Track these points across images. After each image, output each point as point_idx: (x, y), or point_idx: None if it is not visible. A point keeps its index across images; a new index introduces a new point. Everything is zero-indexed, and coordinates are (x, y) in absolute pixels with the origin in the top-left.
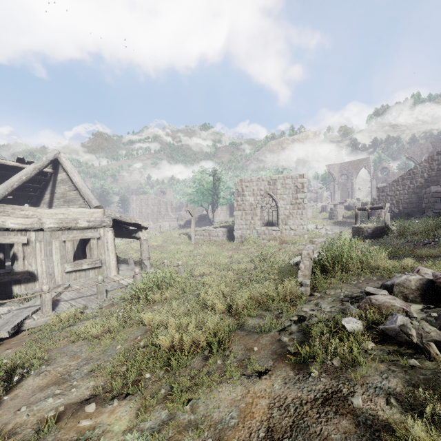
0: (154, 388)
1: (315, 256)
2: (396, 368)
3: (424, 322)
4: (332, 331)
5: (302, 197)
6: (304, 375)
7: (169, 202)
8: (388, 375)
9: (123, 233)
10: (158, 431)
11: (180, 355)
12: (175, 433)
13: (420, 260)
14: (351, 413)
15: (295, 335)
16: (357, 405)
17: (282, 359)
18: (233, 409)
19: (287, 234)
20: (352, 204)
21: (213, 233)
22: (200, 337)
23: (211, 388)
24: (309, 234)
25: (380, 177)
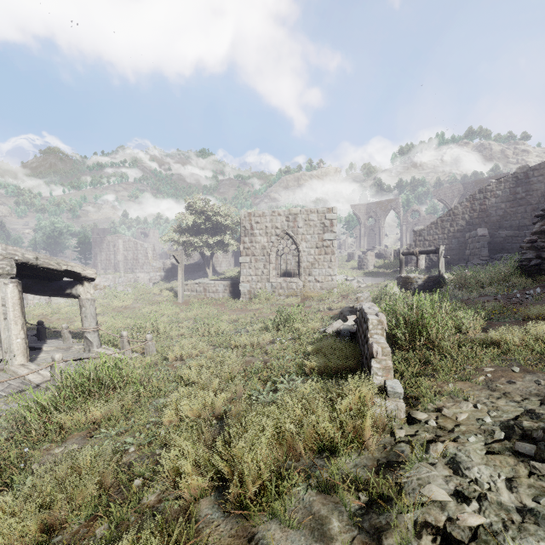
0: None
1: None
2: None
3: None
4: None
5: (330, 238)
6: None
7: (151, 246)
8: None
9: (50, 288)
10: None
11: None
12: None
13: (542, 325)
14: None
15: None
16: None
17: None
18: None
19: (312, 288)
20: (383, 252)
21: (211, 288)
22: None
23: None
24: (339, 288)
25: (410, 221)
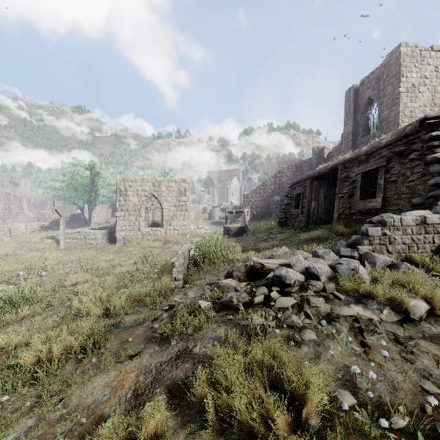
0: (16, 406)
1: (192, 254)
2: (222, 324)
3: (244, 293)
4: (191, 310)
5: (184, 200)
6: (166, 346)
7: (25, 197)
8: (217, 329)
9: None
10: (25, 436)
11: (48, 366)
12: (45, 429)
13: (259, 252)
14: (192, 358)
15: (165, 321)
16: (196, 352)
17: (152, 341)
18: (106, 389)
19: (171, 234)
20: (226, 207)
21: (91, 236)
22: (72, 343)
23: (85, 382)
24: (191, 234)
25: (247, 185)
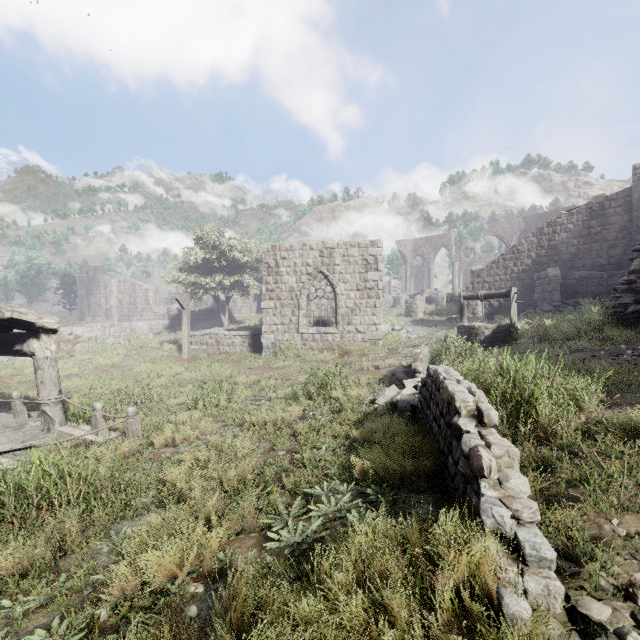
0: None
1: None
2: None
3: None
4: None
5: (375, 278)
6: None
7: (152, 287)
8: None
9: None
10: None
11: None
12: None
13: None
14: None
15: None
16: None
17: None
18: None
19: (352, 340)
20: (435, 296)
21: (225, 340)
22: None
23: None
24: (385, 339)
25: (464, 260)
